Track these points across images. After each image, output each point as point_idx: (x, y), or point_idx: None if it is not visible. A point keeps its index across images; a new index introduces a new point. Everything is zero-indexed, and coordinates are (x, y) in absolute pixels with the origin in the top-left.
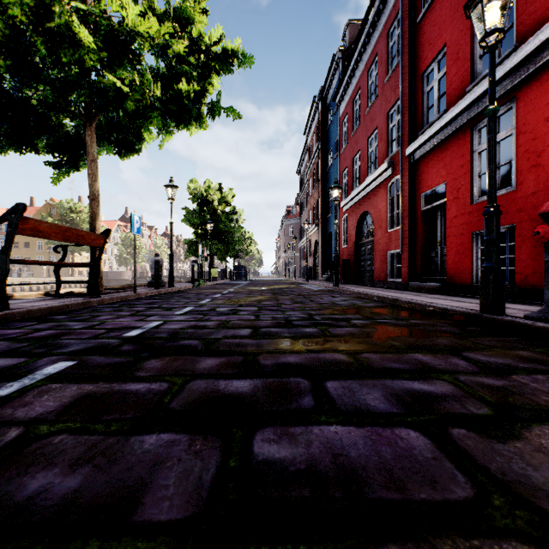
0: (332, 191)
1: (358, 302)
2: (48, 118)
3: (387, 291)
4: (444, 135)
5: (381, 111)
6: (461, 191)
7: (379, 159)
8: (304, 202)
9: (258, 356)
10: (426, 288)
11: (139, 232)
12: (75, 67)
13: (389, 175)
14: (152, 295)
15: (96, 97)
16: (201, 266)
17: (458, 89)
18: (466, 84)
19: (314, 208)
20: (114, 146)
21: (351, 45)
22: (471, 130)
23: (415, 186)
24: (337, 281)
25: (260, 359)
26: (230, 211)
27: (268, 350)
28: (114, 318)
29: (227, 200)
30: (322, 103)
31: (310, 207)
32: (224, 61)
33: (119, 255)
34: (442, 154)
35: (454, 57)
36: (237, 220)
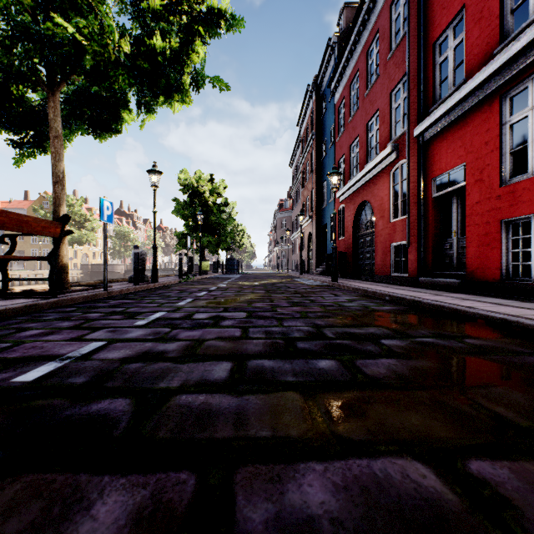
0: (330, 178)
1: (370, 303)
2: (6, 89)
3: (395, 288)
4: (464, 109)
5: (383, 92)
6: (485, 172)
7: (381, 144)
8: (297, 194)
9: (234, 472)
10: (441, 285)
11: (110, 220)
12: (10, 3)
13: (392, 160)
14: (128, 293)
15: (49, 53)
16: (191, 259)
17: (482, 53)
18: (493, 46)
19: (307, 200)
20: (87, 124)
21: (347, 29)
22: (500, 100)
23: (425, 170)
24: (336, 276)
25: (237, 494)
26: (222, 203)
27: (258, 440)
28: (42, 335)
29: (219, 191)
30: (316, 91)
31: (304, 199)
32: (209, 22)
33: (113, 248)
34: (460, 131)
35: (476, 16)
36: (229, 213)
